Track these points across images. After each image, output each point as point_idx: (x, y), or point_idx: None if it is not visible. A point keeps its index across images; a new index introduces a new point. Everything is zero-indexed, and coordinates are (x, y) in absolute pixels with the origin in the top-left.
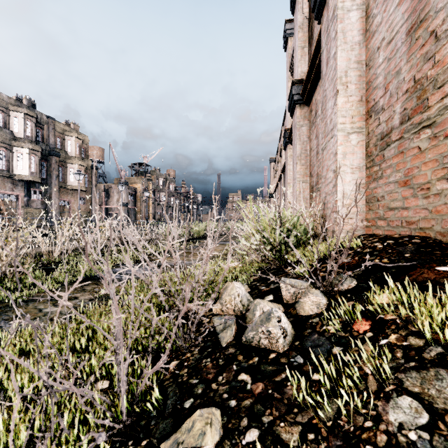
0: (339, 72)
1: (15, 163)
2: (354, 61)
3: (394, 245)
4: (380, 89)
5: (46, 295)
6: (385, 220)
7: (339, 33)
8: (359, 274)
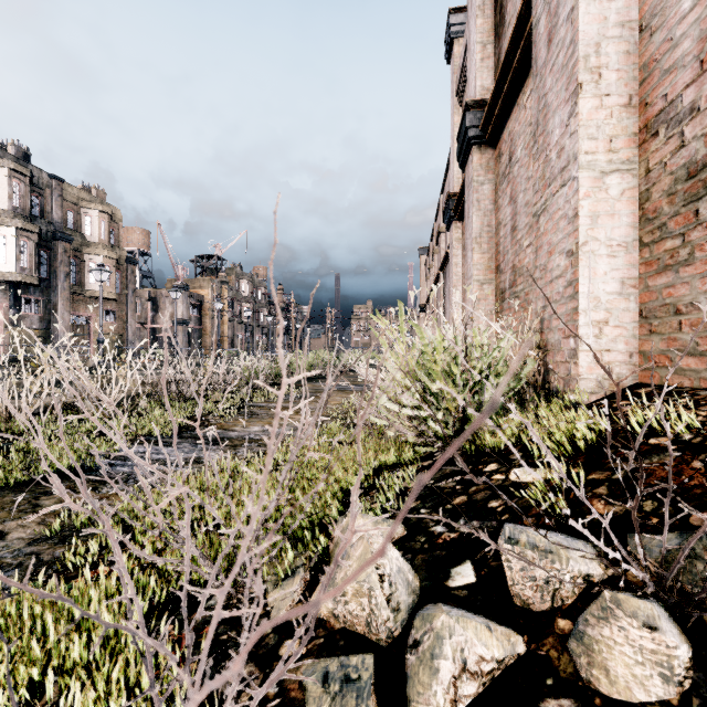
0: (582, 46)
1: None
2: (615, 22)
3: None
4: (685, 69)
5: None
6: (702, 357)
7: None
8: None
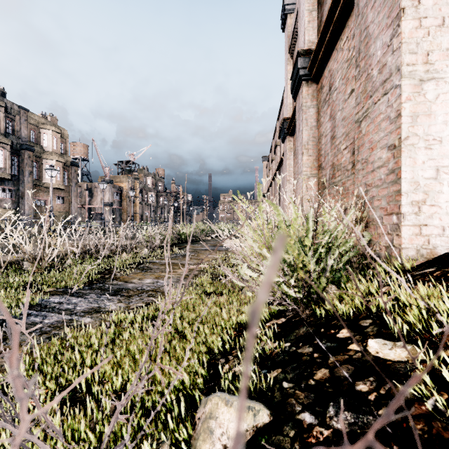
0: None
1: None
2: None
3: None
4: None
5: None
6: None
7: None
8: None
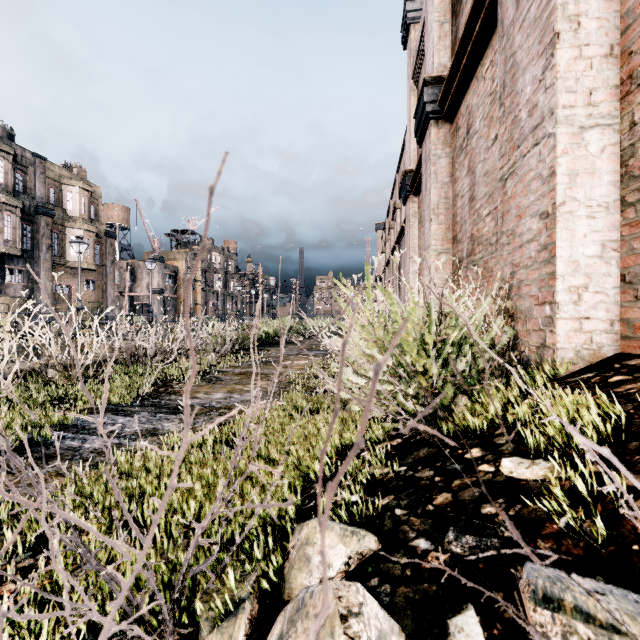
0: None
1: None
2: None
3: None
4: None
5: None
6: None
7: None
8: None
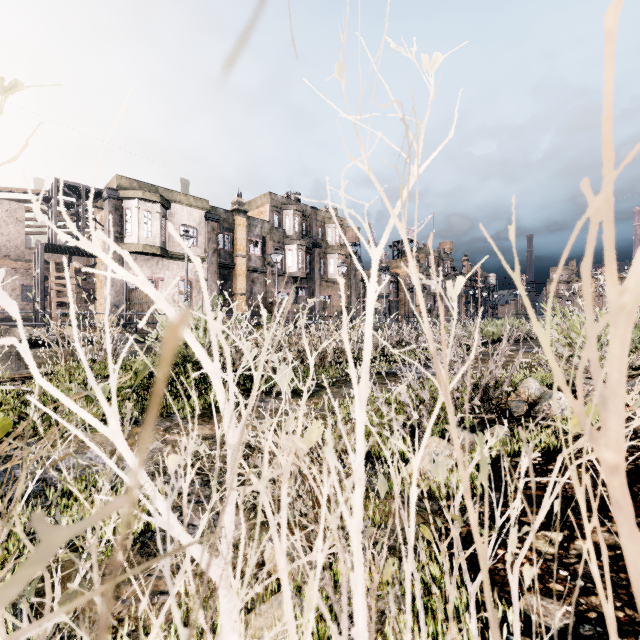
0: None
1: (287, 261)
2: None
3: None
4: None
5: None
6: None
7: None
8: None
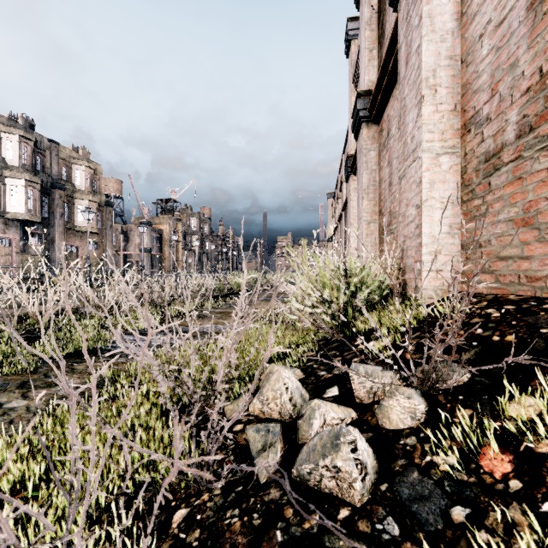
0: (424, 71)
1: (8, 198)
2: (445, 56)
3: (517, 313)
4: (484, 92)
5: (17, 378)
6: (492, 274)
7: (425, 19)
8: (471, 359)
